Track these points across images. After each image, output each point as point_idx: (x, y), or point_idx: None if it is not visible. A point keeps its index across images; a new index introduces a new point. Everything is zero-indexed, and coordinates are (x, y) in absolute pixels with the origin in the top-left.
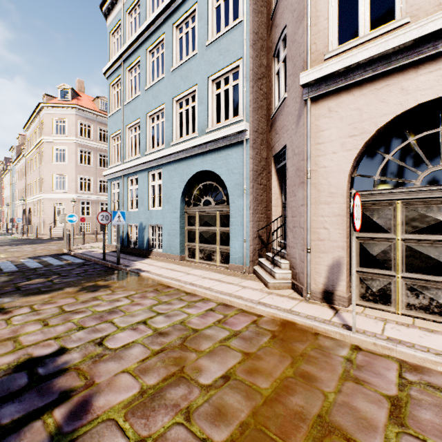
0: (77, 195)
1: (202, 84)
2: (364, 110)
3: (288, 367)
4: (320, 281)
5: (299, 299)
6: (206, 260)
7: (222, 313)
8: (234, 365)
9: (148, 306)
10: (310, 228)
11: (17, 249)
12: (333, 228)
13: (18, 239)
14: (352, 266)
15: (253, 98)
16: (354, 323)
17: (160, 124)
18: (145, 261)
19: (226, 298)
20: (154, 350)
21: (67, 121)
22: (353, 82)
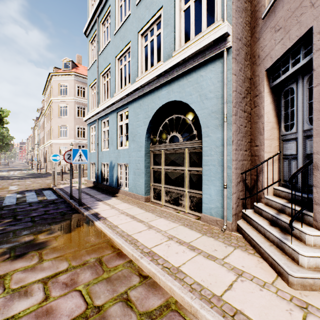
0: (75, 140)
1: (167, 3)
2: None
3: None
4: None
5: None
6: (172, 203)
7: None
8: None
9: None
10: None
11: (20, 183)
12: None
13: (32, 174)
14: None
15: None
16: None
17: (127, 64)
18: (109, 201)
19: None
20: None
21: (68, 85)
22: None
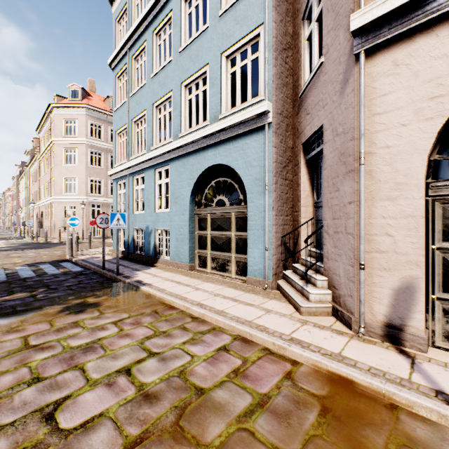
0: (87, 197)
1: (214, 62)
2: None
3: None
4: (380, 310)
5: (347, 334)
6: (219, 270)
7: (239, 355)
8: None
9: (139, 339)
10: (364, 235)
11: (20, 254)
12: (401, 234)
13: (27, 244)
14: None
15: (276, 72)
16: None
17: (167, 115)
18: (149, 270)
19: (245, 329)
20: (129, 438)
21: (77, 121)
22: (437, 15)
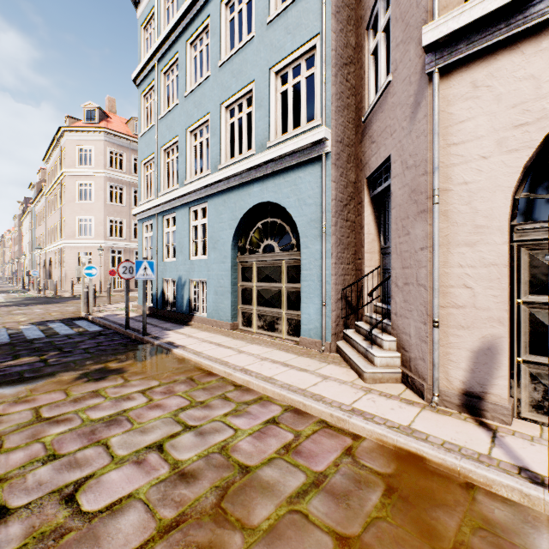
0: (106, 241)
1: (261, 79)
2: (544, 76)
3: None
4: (457, 376)
5: (419, 404)
6: (266, 329)
7: (291, 428)
8: None
9: (172, 410)
10: (439, 287)
11: (24, 311)
12: (481, 286)
13: (33, 298)
14: None
15: (336, 92)
16: None
17: (204, 142)
18: (182, 330)
19: (298, 399)
20: (163, 521)
21: (93, 148)
22: (523, 29)
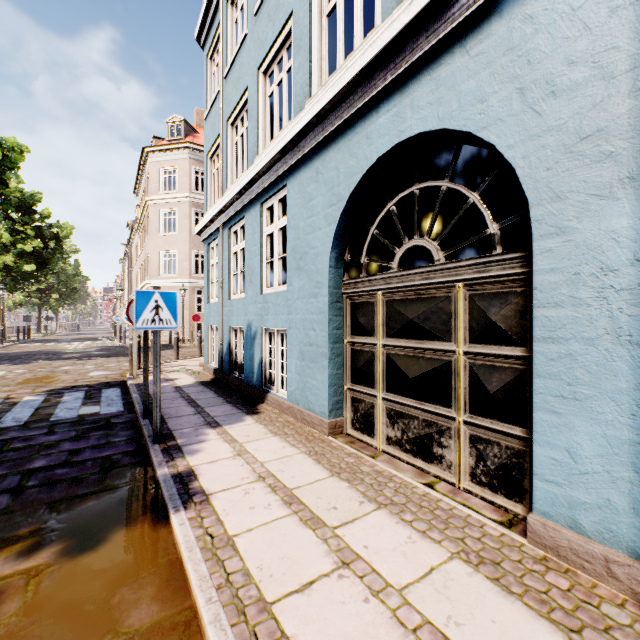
0: (191, 280)
1: None
2: None
3: None
4: None
5: None
6: (409, 451)
7: None
8: None
9: None
10: None
11: (72, 367)
12: None
13: (109, 347)
14: None
15: None
16: None
17: (284, 78)
18: (236, 428)
19: None
20: None
21: (178, 169)
22: None
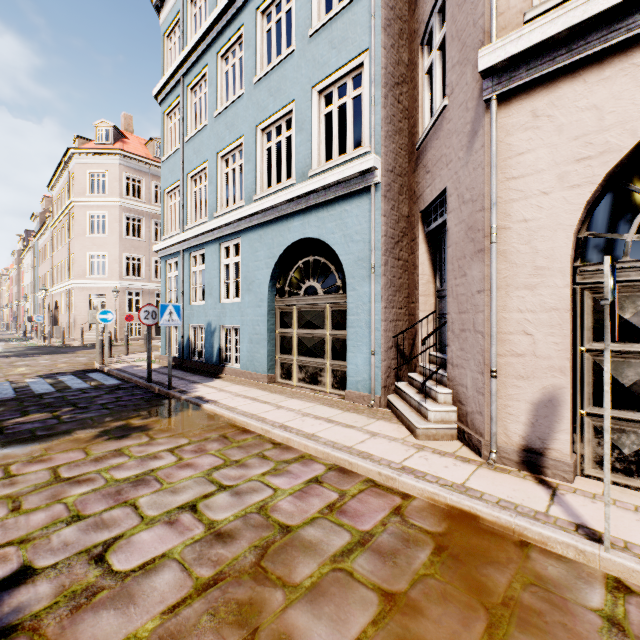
0: (122, 282)
1: (302, 99)
2: (607, 107)
3: (482, 639)
4: (516, 430)
5: (475, 461)
6: (308, 382)
7: (335, 488)
8: (363, 630)
9: (204, 470)
10: (496, 334)
11: (28, 362)
12: (542, 333)
13: (37, 347)
14: (605, 414)
15: (386, 115)
16: (609, 530)
17: (238, 169)
18: (213, 383)
19: (343, 456)
20: (200, 579)
21: (107, 174)
22: (585, 56)
